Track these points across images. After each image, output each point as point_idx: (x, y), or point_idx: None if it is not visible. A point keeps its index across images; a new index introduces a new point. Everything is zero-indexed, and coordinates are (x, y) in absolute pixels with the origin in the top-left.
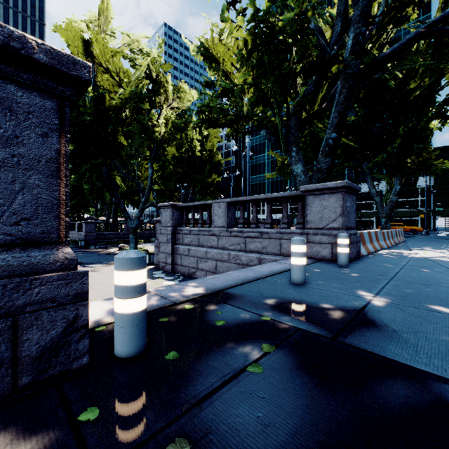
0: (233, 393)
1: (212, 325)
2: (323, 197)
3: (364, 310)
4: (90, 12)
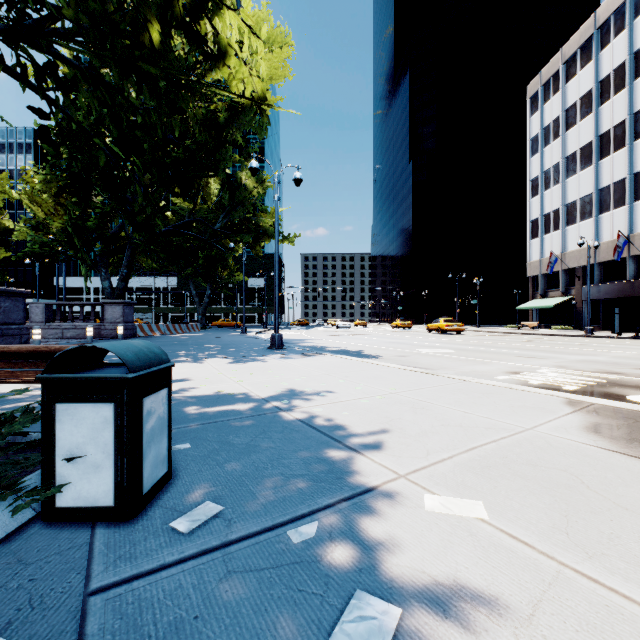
0: None
1: None
2: (114, 307)
3: None
4: None
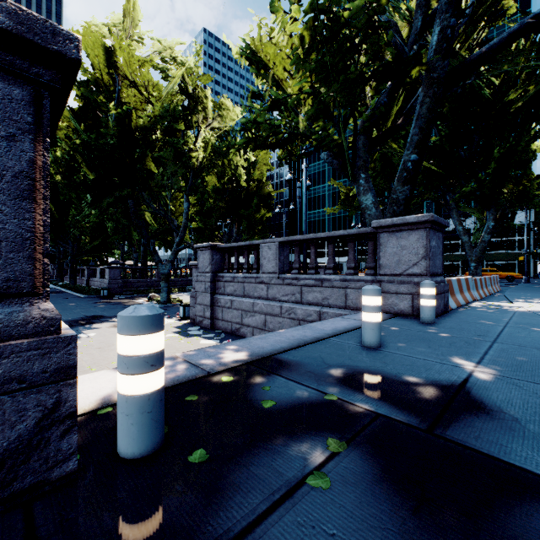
0: (286, 525)
1: (257, 408)
2: (401, 235)
3: (466, 386)
4: (113, 14)
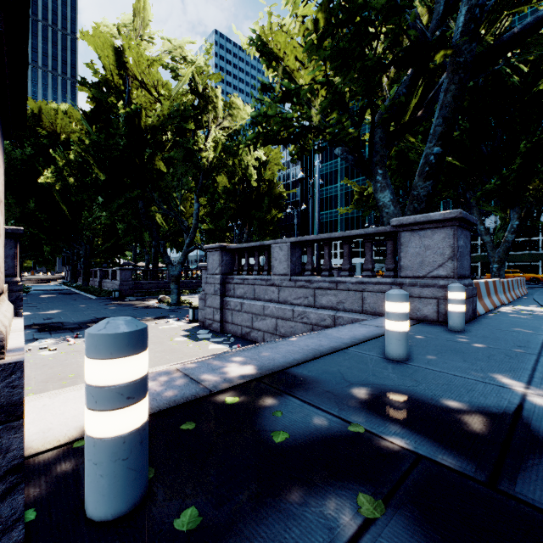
0: None
1: (266, 442)
2: (425, 233)
3: (522, 415)
4: (124, 14)
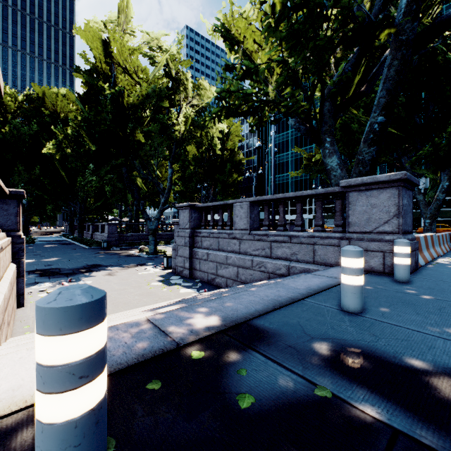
0: None
1: (231, 408)
2: (371, 193)
3: None
4: (111, 13)
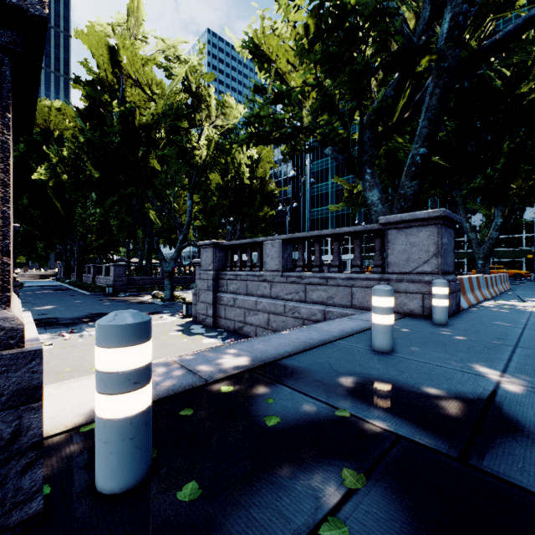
0: None
1: (259, 426)
2: (411, 231)
3: (495, 400)
4: (118, 14)
